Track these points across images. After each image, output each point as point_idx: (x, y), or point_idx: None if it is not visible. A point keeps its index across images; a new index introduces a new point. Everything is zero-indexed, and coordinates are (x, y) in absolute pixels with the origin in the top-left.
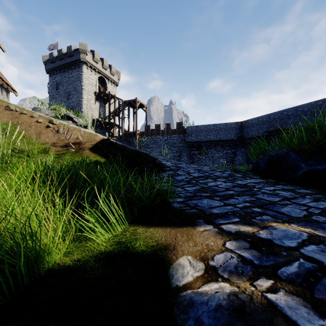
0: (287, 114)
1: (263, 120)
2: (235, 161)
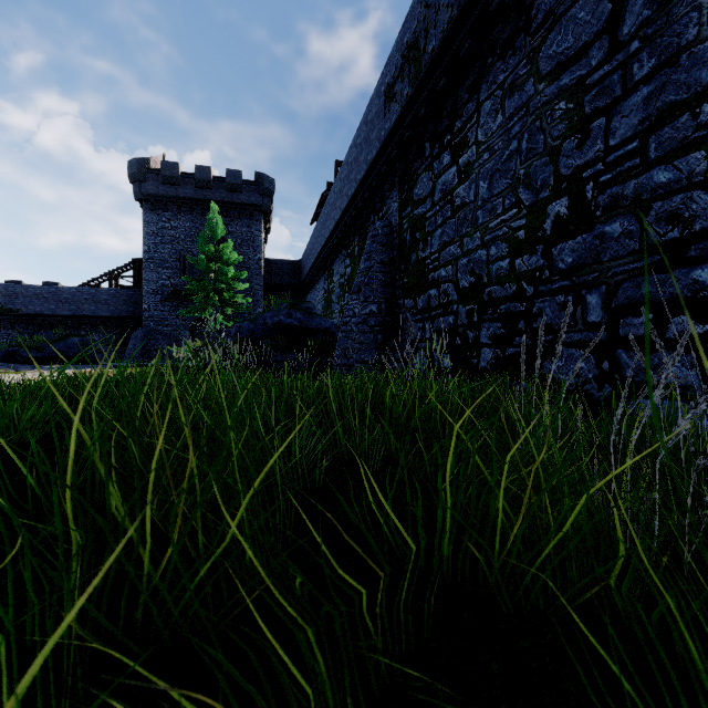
0: (14, 292)
1: None
2: None
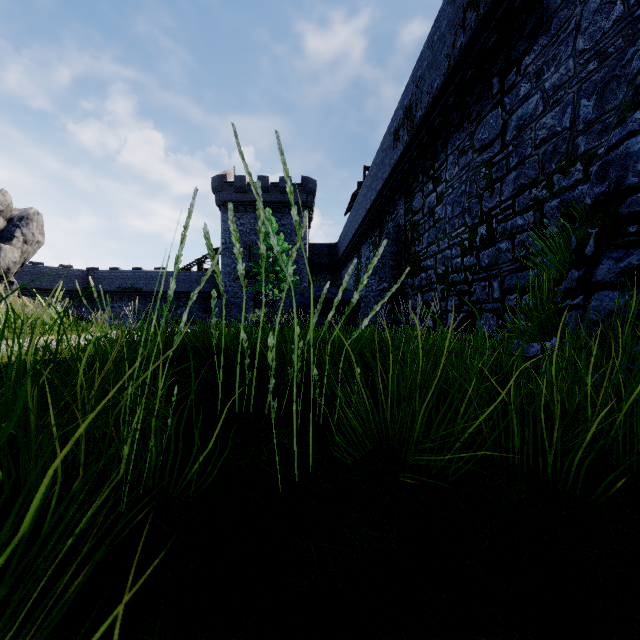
0: (139, 276)
1: (116, 276)
2: None
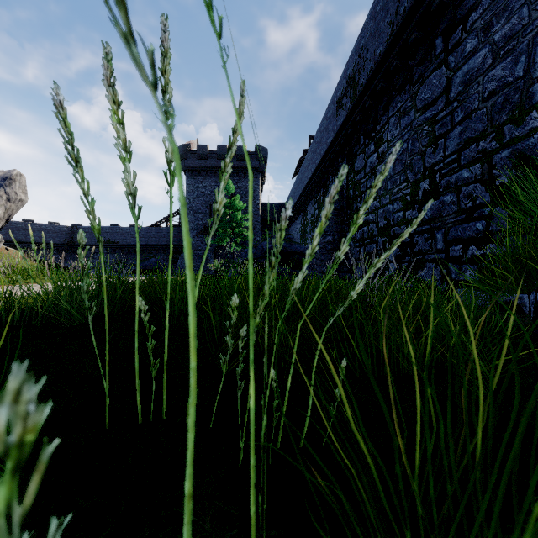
0: (116, 231)
1: None
2: None
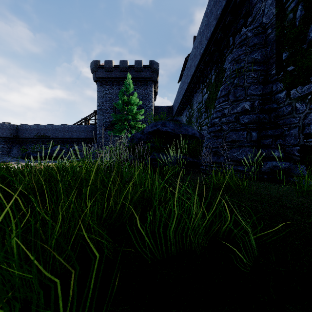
0: (48, 128)
1: (34, 128)
2: (11, 154)
